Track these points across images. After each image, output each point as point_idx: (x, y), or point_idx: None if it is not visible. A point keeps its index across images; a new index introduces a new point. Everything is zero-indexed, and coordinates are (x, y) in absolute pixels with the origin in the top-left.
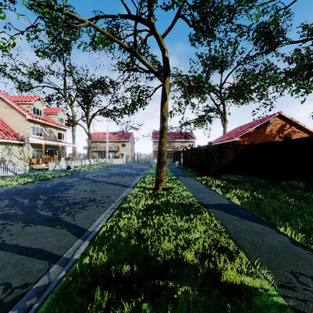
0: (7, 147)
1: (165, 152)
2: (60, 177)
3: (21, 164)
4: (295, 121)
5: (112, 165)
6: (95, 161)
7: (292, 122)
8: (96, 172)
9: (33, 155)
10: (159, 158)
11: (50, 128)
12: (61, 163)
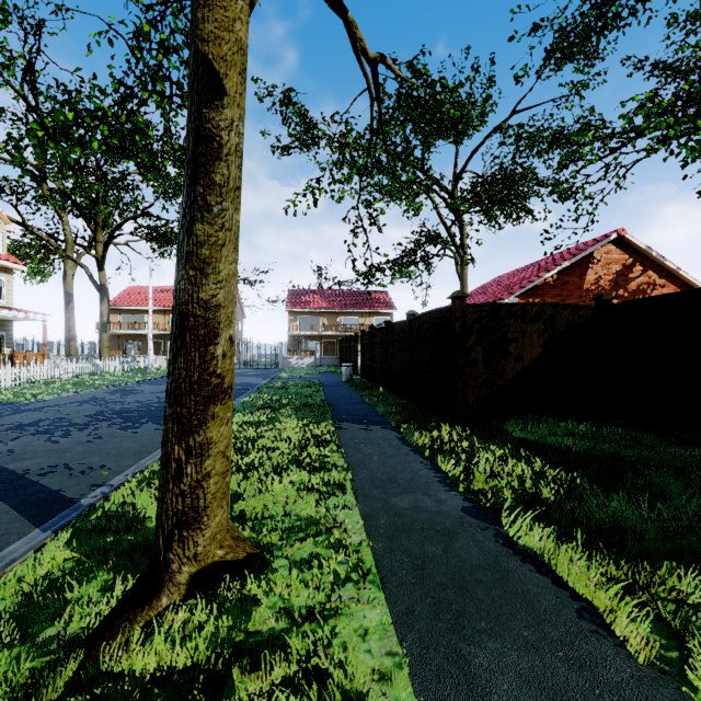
0: None
1: (216, 315)
2: None
3: None
4: (657, 255)
5: (165, 375)
6: (116, 363)
7: (649, 258)
8: (59, 406)
9: None
10: (176, 356)
11: None
12: None
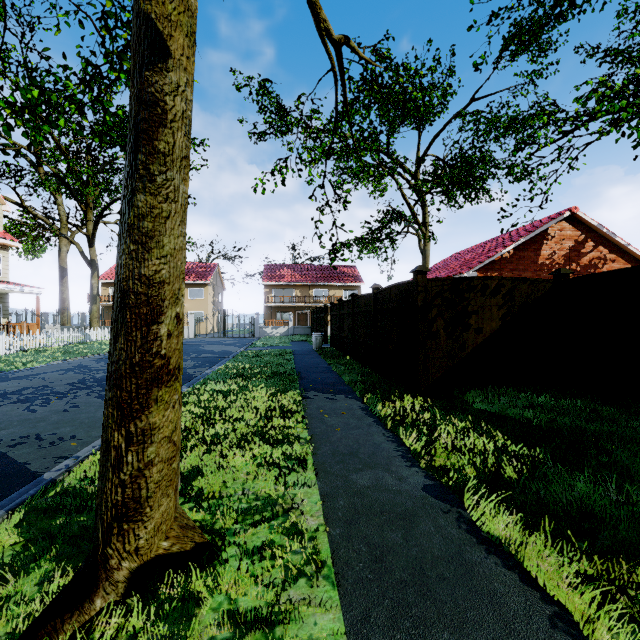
0: None
1: (160, 292)
2: None
3: None
4: (608, 231)
5: None
6: (104, 332)
7: (600, 234)
8: (45, 374)
9: None
10: (117, 336)
11: None
12: None
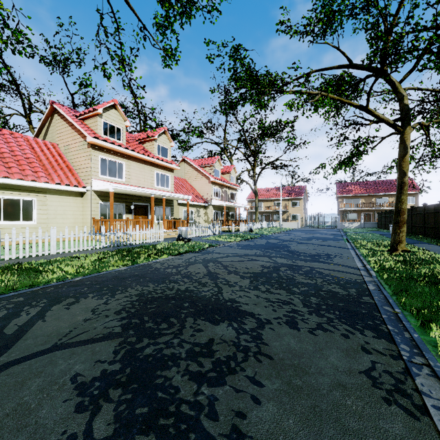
0: (197, 210)
1: (405, 210)
2: (255, 238)
3: (205, 226)
4: None
5: (288, 229)
6: (265, 224)
7: None
8: (284, 236)
9: (213, 217)
10: (397, 217)
11: (225, 189)
12: (240, 225)
